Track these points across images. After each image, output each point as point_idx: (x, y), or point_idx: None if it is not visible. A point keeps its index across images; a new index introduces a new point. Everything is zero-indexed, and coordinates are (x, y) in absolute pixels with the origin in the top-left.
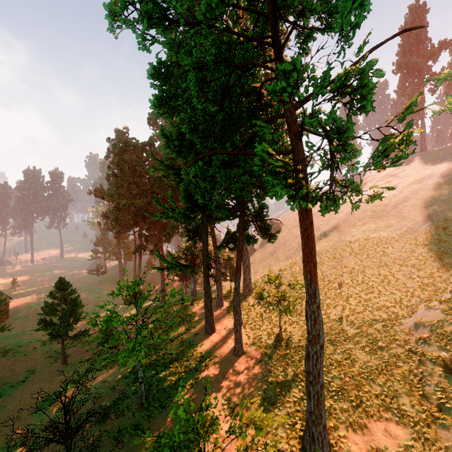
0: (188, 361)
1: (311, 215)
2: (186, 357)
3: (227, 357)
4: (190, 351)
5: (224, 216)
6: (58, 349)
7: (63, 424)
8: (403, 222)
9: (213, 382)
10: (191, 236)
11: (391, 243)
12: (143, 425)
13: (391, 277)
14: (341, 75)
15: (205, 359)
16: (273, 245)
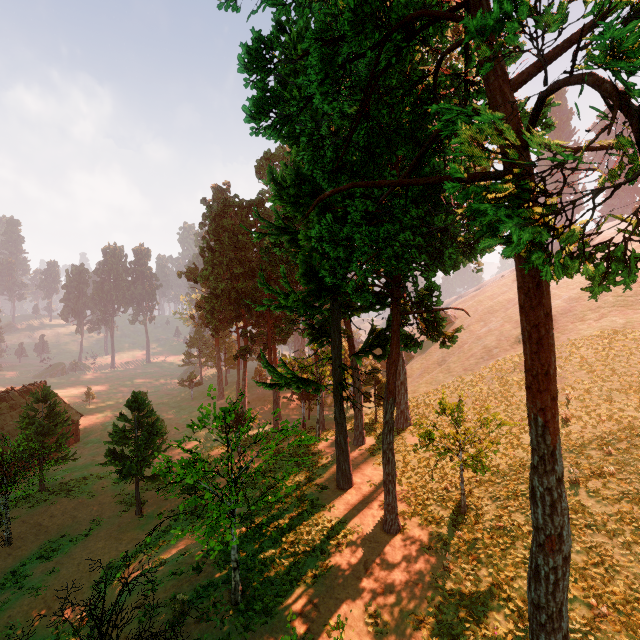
0: (309, 533)
1: (547, 298)
2: (306, 526)
3: (373, 533)
4: (313, 516)
5: (367, 304)
6: (133, 492)
7: None
8: None
9: (350, 577)
10: (315, 335)
11: None
12: None
13: None
14: None
15: (337, 533)
16: (441, 349)
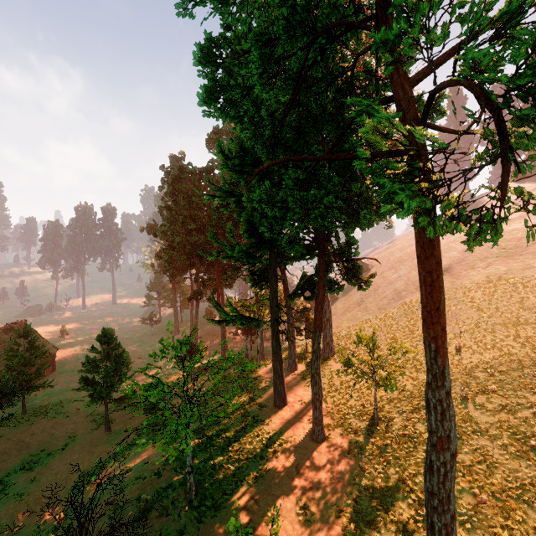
0: (251, 443)
1: (438, 250)
2: (248, 437)
3: (303, 442)
4: (254, 429)
5: (299, 255)
6: (103, 413)
7: None
8: None
9: (284, 478)
10: (256, 280)
11: (533, 291)
12: (191, 533)
13: None
14: None
15: (274, 442)
16: (360, 292)
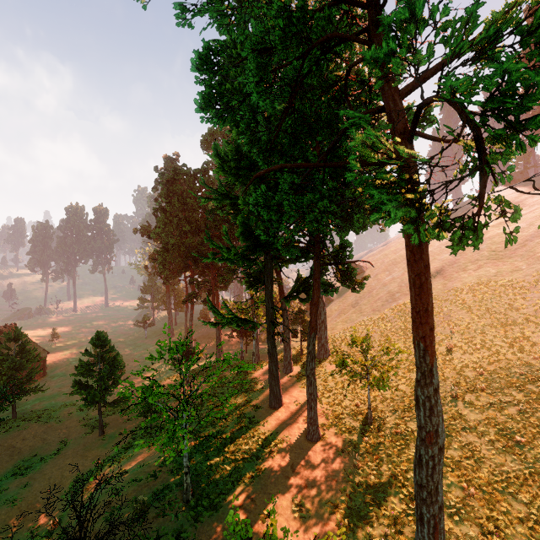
0: (247, 444)
1: (426, 254)
2: (244, 438)
3: (298, 441)
4: (250, 430)
5: (294, 257)
6: (96, 417)
7: (77, 539)
8: (537, 265)
9: (280, 477)
10: (251, 282)
11: (521, 293)
12: (188, 532)
13: (524, 341)
14: (496, 17)
15: (270, 443)
16: (355, 294)
